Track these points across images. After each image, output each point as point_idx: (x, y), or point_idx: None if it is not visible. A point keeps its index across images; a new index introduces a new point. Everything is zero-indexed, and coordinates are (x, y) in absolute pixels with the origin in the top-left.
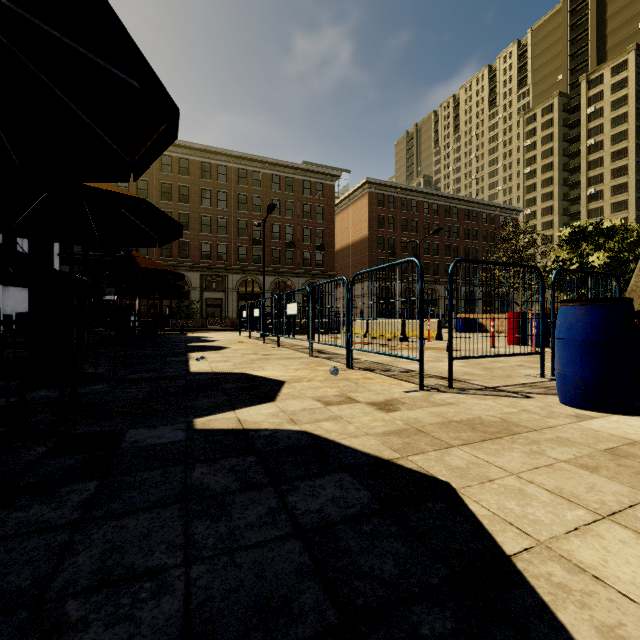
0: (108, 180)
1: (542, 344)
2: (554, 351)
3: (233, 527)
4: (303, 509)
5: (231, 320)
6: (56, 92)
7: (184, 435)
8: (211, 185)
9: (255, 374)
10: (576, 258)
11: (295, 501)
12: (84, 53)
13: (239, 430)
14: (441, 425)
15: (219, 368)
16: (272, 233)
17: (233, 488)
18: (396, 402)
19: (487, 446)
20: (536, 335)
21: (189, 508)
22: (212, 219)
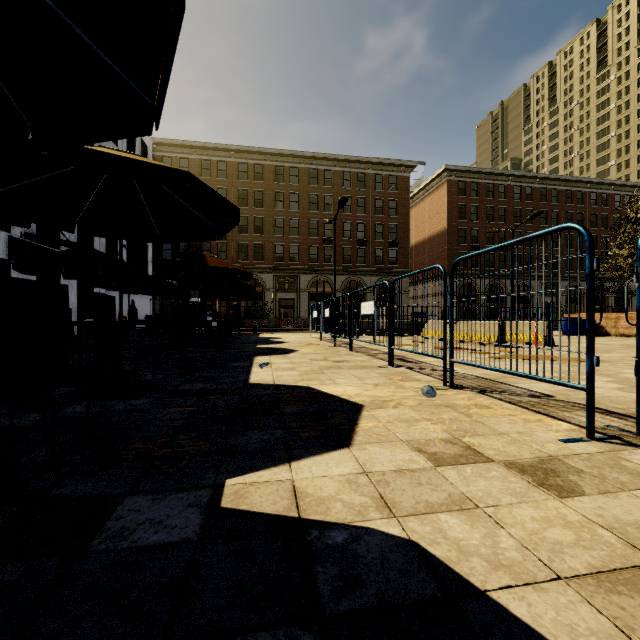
0: (126, 134)
1: None
2: None
3: None
4: None
5: (303, 320)
6: None
7: (198, 524)
8: (284, 188)
9: (324, 390)
10: None
11: None
12: None
13: (291, 521)
14: None
15: (282, 379)
16: (343, 231)
17: None
18: (561, 467)
19: None
20: None
21: None
22: (285, 221)
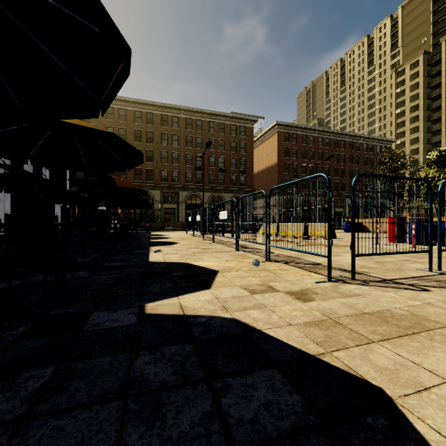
0: (83, 116)
1: (430, 244)
2: (441, 249)
3: (165, 438)
4: (236, 417)
5: (181, 223)
6: (39, 45)
7: (135, 319)
8: (168, 130)
9: (196, 264)
10: (443, 175)
11: (228, 404)
12: (53, 4)
13: (180, 316)
14: (355, 317)
15: (170, 259)
16: (209, 162)
17: (170, 383)
18: (310, 292)
19: (407, 343)
20: (425, 236)
21: (126, 407)
22: (168, 153)
